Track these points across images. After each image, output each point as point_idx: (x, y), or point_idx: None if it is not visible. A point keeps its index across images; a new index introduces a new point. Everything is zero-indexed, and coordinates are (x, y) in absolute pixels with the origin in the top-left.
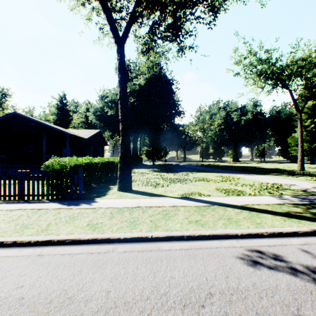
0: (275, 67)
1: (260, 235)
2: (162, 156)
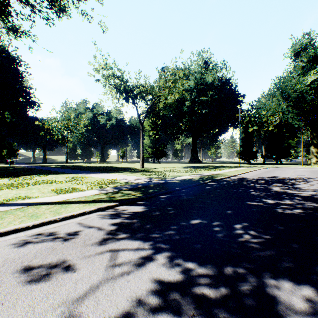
0: (126, 86)
1: (53, 221)
2: (3, 157)
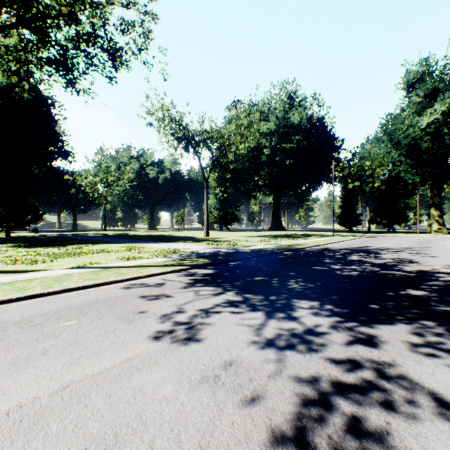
0: (187, 132)
1: (140, 278)
2: (29, 222)
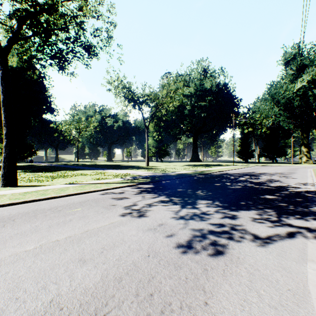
0: (134, 95)
1: (109, 189)
2: (28, 156)
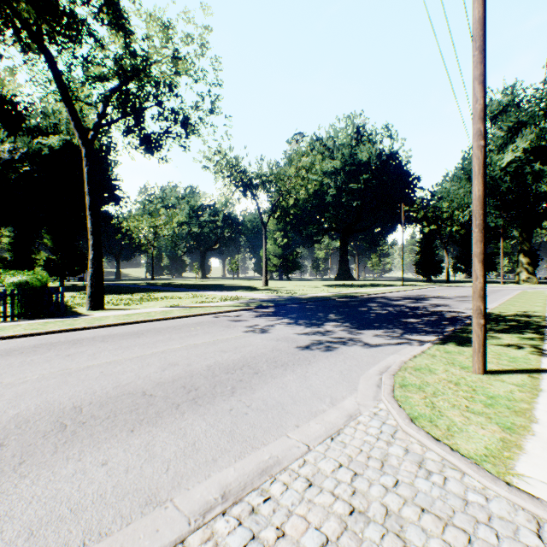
0: (244, 175)
1: (221, 312)
2: (82, 271)
